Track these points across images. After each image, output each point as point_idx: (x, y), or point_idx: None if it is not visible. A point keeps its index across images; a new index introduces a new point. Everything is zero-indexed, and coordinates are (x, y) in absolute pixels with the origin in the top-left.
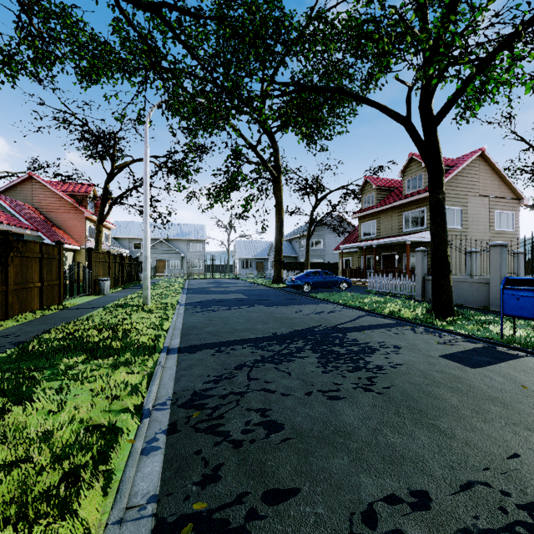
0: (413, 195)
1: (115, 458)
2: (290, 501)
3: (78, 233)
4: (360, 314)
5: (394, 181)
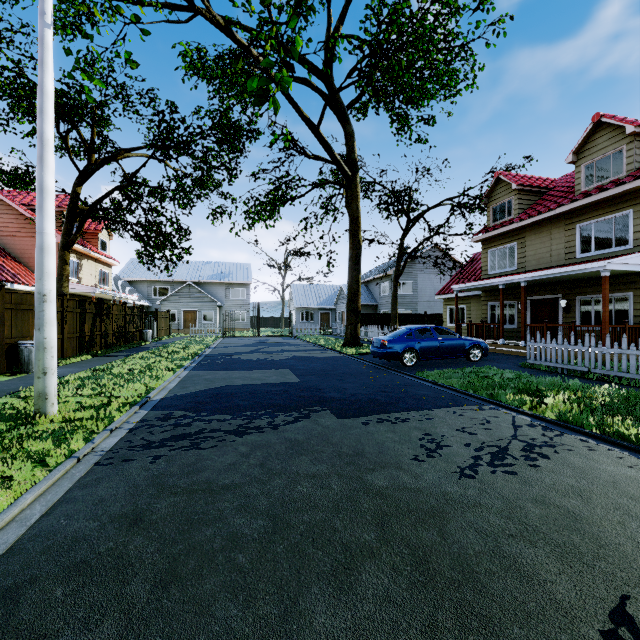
0: (600, 191)
1: None
2: None
3: None
4: None
5: (543, 179)
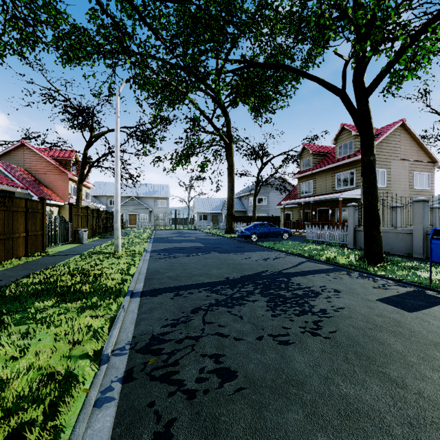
0: (344, 159)
1: (66, 412)
2: None
3: (62, 191)
4: (301, 261)
5: (327, 147)
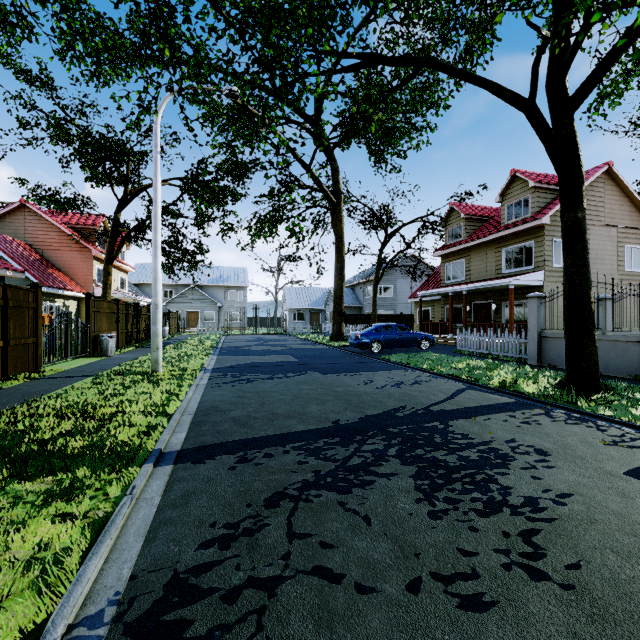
0: (516, 225)
1: None
2: None
3: (83, 276)
4: (459, 388)
5: (487, 209)
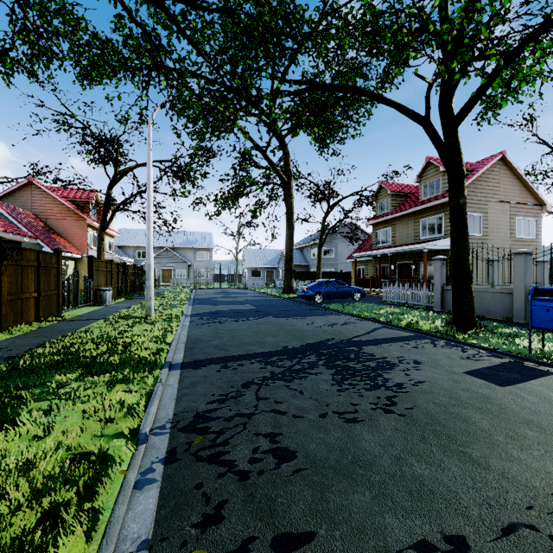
0: (430, 201)
1: (103, 494)
2: (305, 548)
3: (79, 241)
4: (376, 327)
5: (410, 186)
